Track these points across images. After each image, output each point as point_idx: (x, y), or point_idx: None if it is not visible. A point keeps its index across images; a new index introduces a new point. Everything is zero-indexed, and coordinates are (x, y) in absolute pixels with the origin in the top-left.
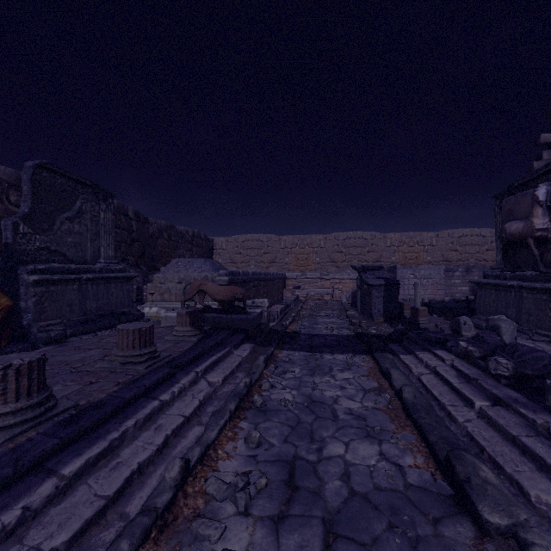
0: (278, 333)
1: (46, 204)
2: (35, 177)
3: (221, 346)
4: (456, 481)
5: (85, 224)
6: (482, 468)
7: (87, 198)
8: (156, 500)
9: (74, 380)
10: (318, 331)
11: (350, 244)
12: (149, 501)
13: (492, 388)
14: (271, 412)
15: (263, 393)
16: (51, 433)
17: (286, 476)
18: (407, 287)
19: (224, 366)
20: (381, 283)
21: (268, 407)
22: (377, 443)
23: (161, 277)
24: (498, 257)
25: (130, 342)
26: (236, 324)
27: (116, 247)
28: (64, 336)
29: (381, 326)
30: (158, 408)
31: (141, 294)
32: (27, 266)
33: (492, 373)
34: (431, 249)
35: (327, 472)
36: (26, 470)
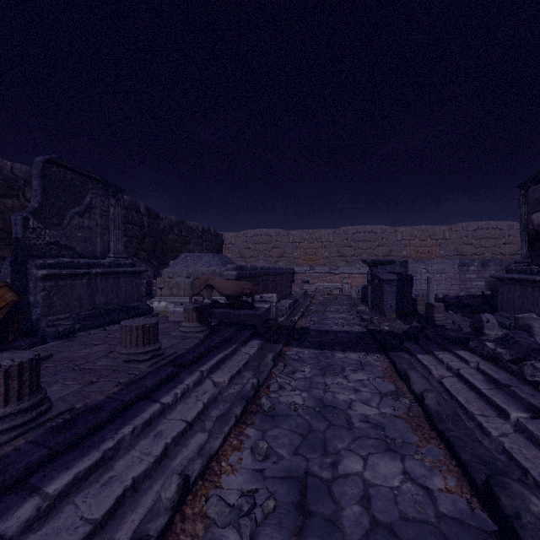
0: (287, 329)
1: (56, 199)
2: (45, 172)
3: (228, 343)
4: (501, 516)
5: (95, 219)
6: (533, 501)
7: (97, 193)
8: (149, 526)
9: (74, 379)
10: (327, 326)
11: (360, 239)
12: (141, 526)
13: (529, 397)
14: (280, 418)
15: (271, 395)
16: (40, 442)
17: (297, 497)
18: (419, 282)
19: (230, 364)
20: (394, 278)
21: (276, 411)
22: (399, 459)
23: (170, 272)
24: (523, 251)
25: (133, 339)
26: (244, 319)
27: (128, 242)
28: (72, 330)
29: (394, 323)
30: (159, 412)
31: (151, 288)
32: (36, 260)
33: (528, 379)
34: (444, 243)
35: (344, 493)
36: (7, 487)
